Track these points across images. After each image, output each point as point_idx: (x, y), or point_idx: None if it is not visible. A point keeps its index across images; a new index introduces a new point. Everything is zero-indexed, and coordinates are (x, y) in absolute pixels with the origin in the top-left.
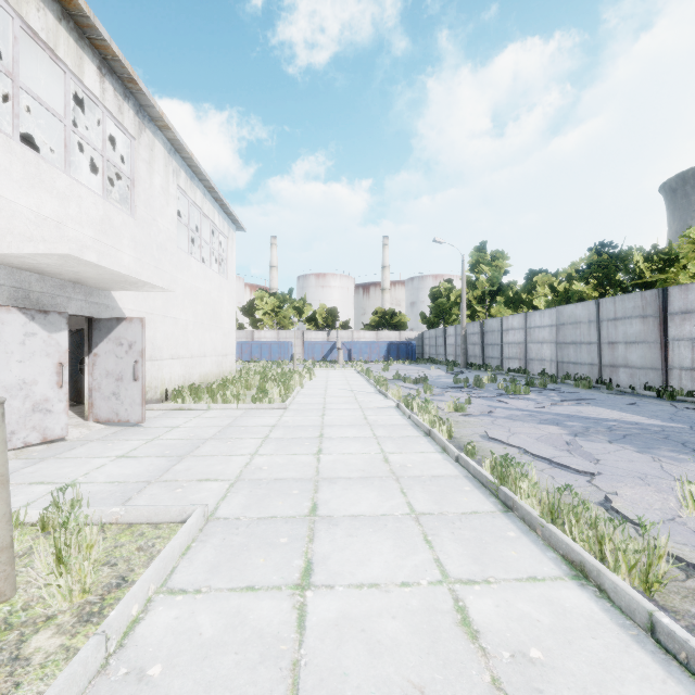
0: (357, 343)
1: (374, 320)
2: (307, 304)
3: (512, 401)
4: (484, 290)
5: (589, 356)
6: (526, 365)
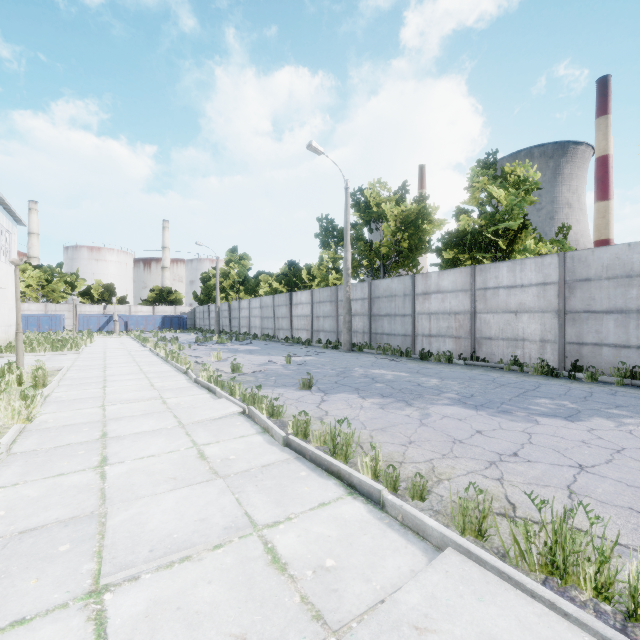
0: (134, 316)
1: (151, 297)
2: (81, 279)
3: (214, 345)
4: (234, 280)
5: (271, 324)
6: (249, 330)
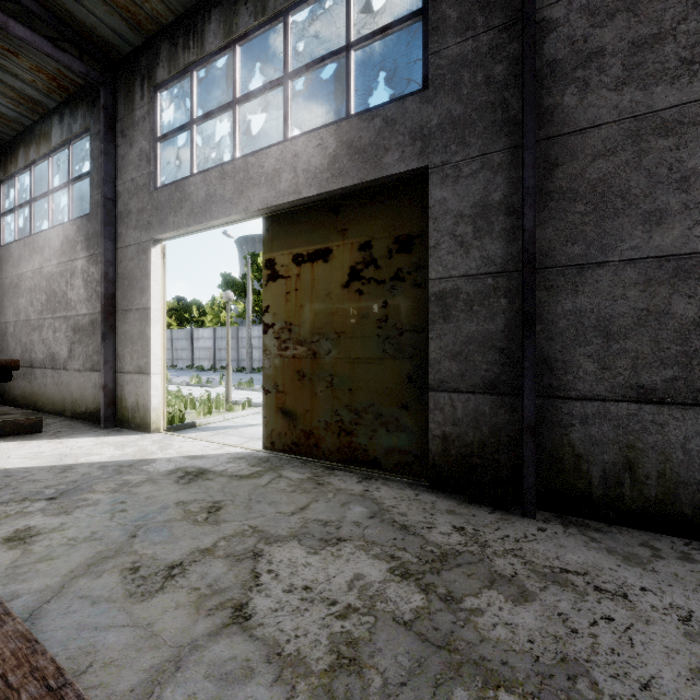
0: None
1: None
2: None
3: None
4: None
5: (169, 355)
6: None
